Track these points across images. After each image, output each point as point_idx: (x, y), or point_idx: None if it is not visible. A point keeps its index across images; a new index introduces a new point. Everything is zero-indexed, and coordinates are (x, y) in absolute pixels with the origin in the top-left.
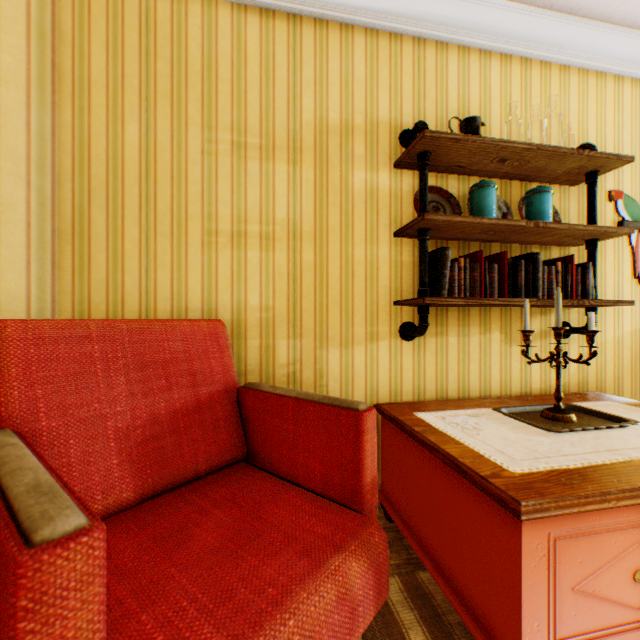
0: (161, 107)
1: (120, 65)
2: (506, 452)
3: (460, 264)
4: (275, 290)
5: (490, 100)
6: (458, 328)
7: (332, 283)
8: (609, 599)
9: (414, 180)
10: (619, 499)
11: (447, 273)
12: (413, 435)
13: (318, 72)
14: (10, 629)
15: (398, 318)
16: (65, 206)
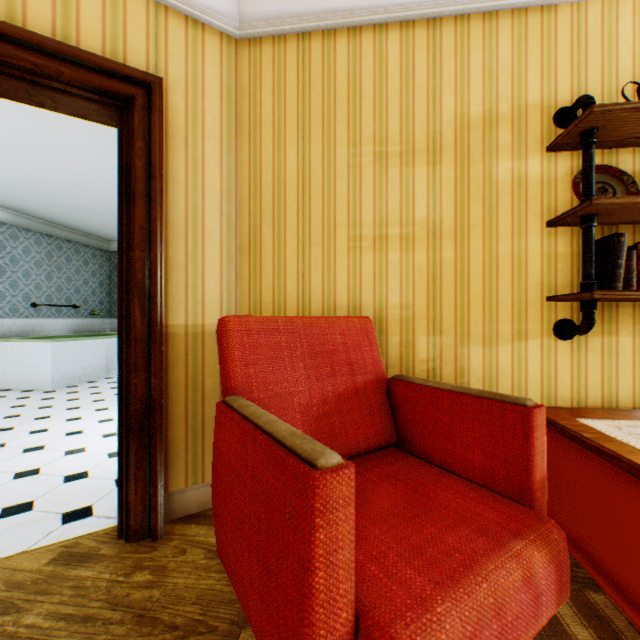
0: (314, 133)
1: (282, 105)
2: None
3: (639, 251)
4: (414, 288)
5: None
6: (632, 326)
7: (473, 280)
8: None
9: (572, 162)
10: None
11: (621, 263)
12: (581, 441)
13: (458, 69)
14: (310, 521)
15: (551, 315)
16: (243, 227)
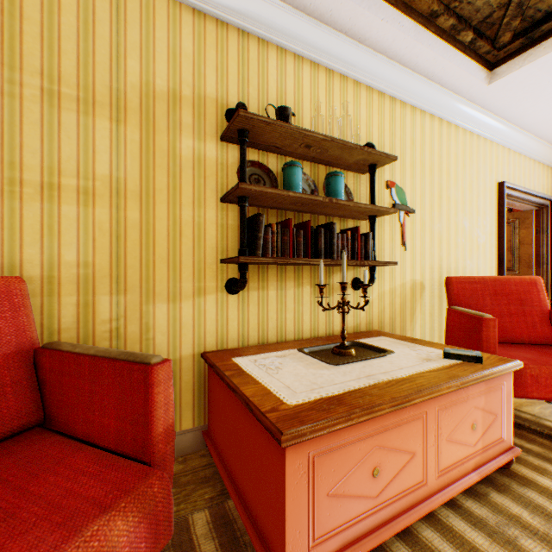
0: None
1: None
2: (292, 387)
3: (273, 229)
4: (96, 246)
5: (303, 97)
6: (277, 283)
7: (160, 241)
8: (356, 495)
9: (239, 154)
10: (360, 416)
11: (262, 236)
12: (224, 379)
13: (145, 38)
14: None
15: (225, 274)
16: None
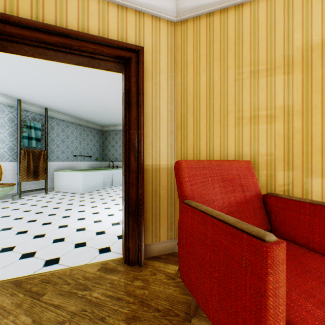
0: (215, 64)
1: (198, 52)
2: None
3: None
4: (275, 144)
5: None
6: None
7: (314, 138)
8: None
9: None
10: None
11: None
12: None
13: (304, 16)
14: (264, 269)
15: None
16: (178, 115)
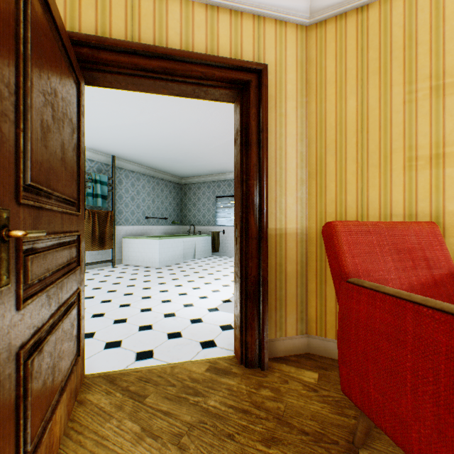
0: (370, 81)
1: (343, 65)
2: None
3: None
4: None
5: None
6: None
7: None
8: None
9: None
10: None
11: None
12: None
13: None
14: None
15: None
16: (311, 158)
